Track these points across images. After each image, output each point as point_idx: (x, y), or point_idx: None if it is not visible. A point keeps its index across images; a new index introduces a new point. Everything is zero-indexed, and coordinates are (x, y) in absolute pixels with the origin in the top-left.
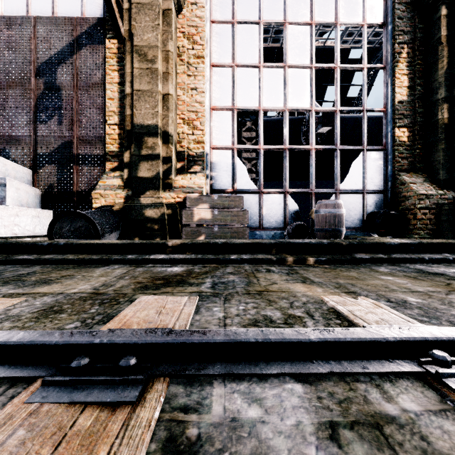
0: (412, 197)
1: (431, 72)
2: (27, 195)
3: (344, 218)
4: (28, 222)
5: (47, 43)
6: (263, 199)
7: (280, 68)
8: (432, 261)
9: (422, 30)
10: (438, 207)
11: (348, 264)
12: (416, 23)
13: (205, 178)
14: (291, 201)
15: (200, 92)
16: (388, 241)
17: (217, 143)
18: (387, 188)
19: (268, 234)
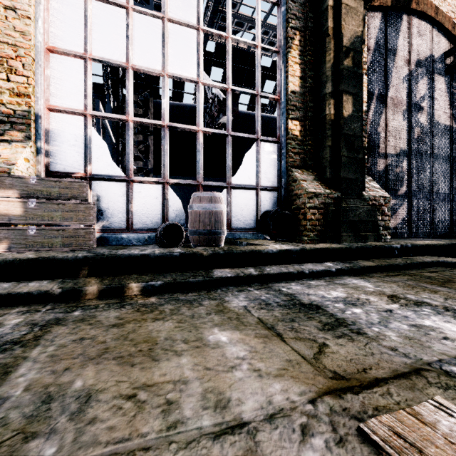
0: (303, 195)
1: (320, 64)
2: None
3: (224, 217)
4: None
5: None
6: (133, 190)
7: (157, 18)
8: (313, 275)
9: (313, 20)
10: (325, 207)
11: (197, 291)
12: (308, 10)
13: (35, 153)
14: (172, 195)
15: (22, 15)
16: (266, 248)
17: (59, 103)
18: (281, 185)
19: (139, 238)
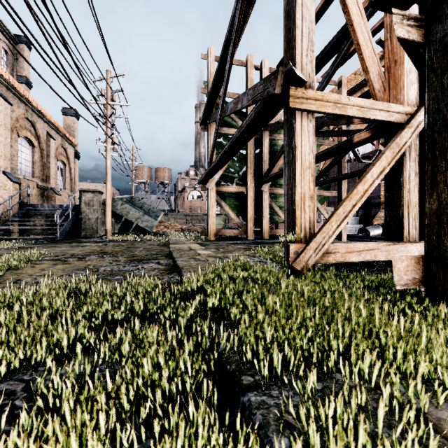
0: None
1: None
2: (354, 220)
3: None
4: (354, 229)
5: (361, 164)
6: None
7: None
8: None
9: None
10: None
11: None
12: None
13: None
14: None
15: None
16: None
17: None
18: None
19: None
